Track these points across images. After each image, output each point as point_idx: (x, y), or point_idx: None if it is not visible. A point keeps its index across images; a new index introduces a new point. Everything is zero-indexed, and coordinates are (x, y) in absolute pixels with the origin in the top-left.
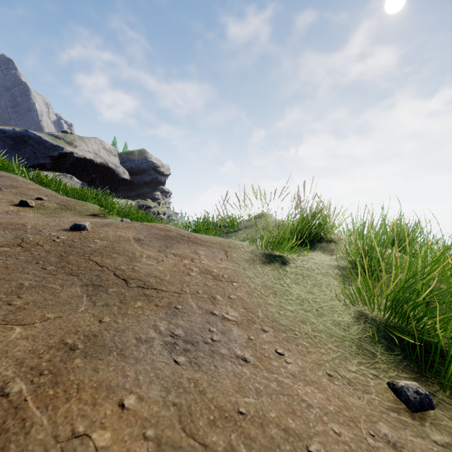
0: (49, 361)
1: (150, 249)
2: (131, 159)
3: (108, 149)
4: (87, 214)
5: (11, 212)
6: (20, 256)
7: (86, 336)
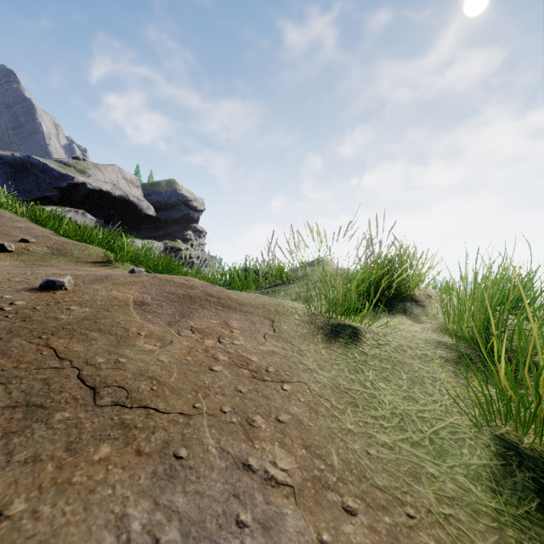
0: None
1: (156, 321)
2: (157, 191)
3: (129, 179)
4: (88, 261)
5: None
6: None
7: None
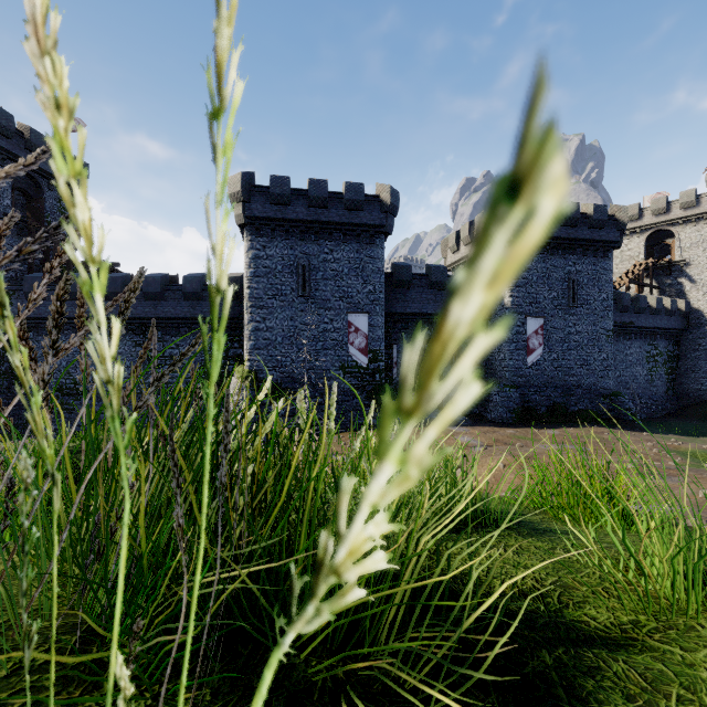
0: None
1: None
2: None
3: None
4: None
5: None
6: None
7: None
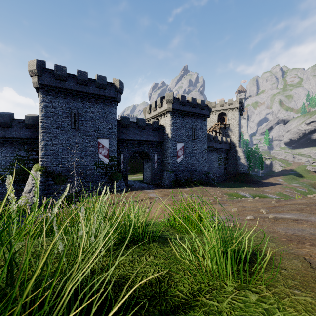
0: None
1: None
2: None
3: None
4: None
5: None
6: None
7: None
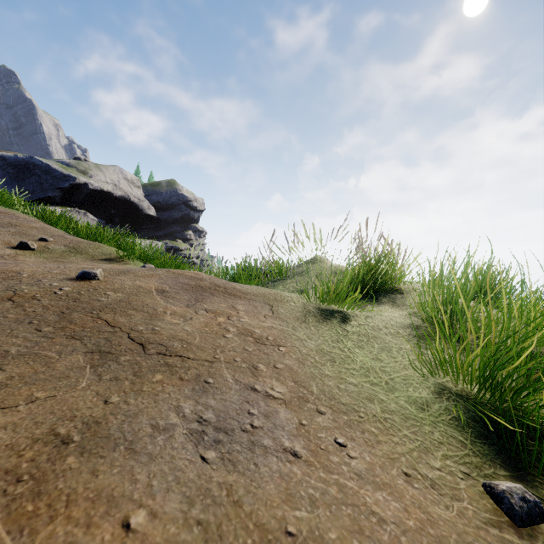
0: (31, 461)
1: (176, 304)
2: (158, 191)
3: (130, 179)
4: (102, 258)
5: (7, 257)
6: (10, 313)
7: (85, 423)
